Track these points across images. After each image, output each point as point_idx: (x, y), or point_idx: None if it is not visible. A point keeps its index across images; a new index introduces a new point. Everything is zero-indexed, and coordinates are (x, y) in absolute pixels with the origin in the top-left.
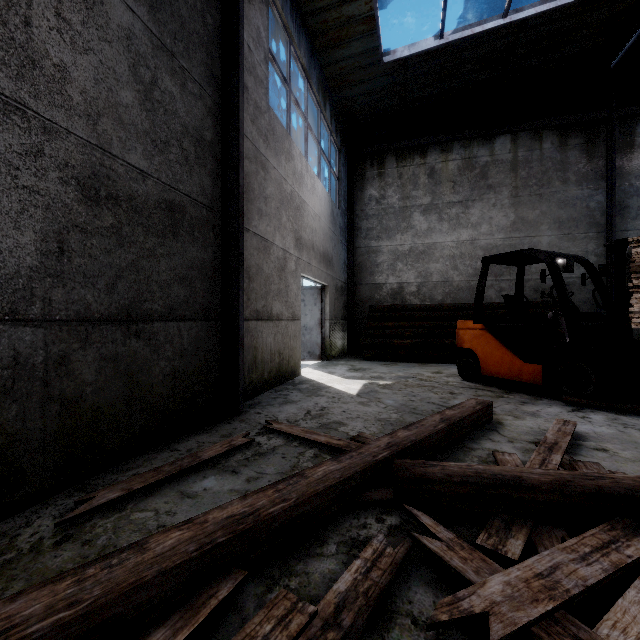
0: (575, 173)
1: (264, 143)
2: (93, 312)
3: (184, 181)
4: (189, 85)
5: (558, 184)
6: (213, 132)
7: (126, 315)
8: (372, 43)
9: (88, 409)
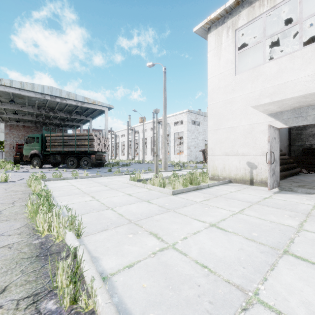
0: None
1: None
2: None
3: None
4: None
5: None
6: None
7: None
8: None
9: None
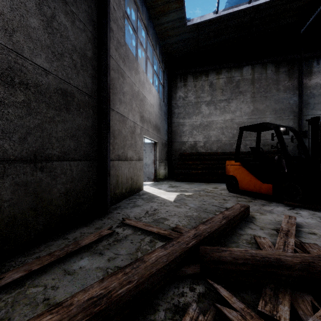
0: (283, 86)
1: (122, 62)
2: (9, 155)
3: (73, 78)
4: (77, 22)
5: (274, 91)
6: (92, 52)
7: (34, 157)
8: (181, 14)
9: (5, 217)
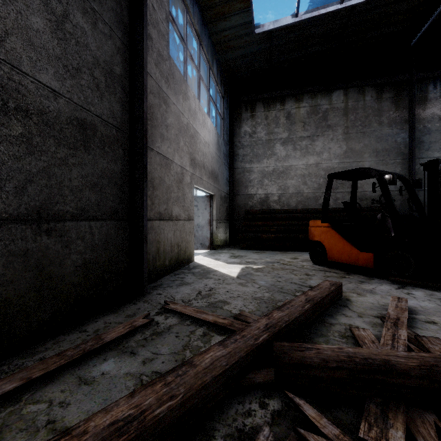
0: (387, 118)
1: (165, 83)
2: (0, 212)
3: (95, 104)
4: (100, 25)
5: (376, 125)
6: (122, 68)
7: (37, 215)
8: (247, 18)
9: None
